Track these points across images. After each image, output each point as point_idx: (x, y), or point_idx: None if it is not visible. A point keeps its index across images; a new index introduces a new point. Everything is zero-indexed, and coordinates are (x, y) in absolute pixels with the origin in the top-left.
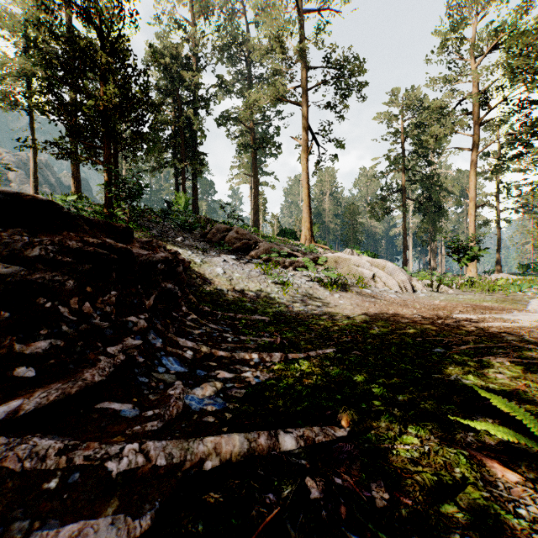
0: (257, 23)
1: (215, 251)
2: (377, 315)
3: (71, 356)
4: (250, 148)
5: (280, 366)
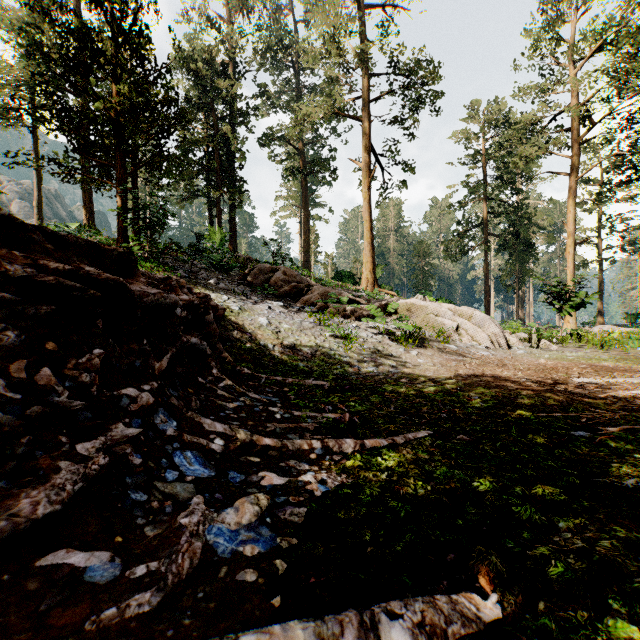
0: (308, 22)
1: (257, 297)
2: (471, 379)
3: (5, 465)
4: (299, 173)
5: (355, 462)
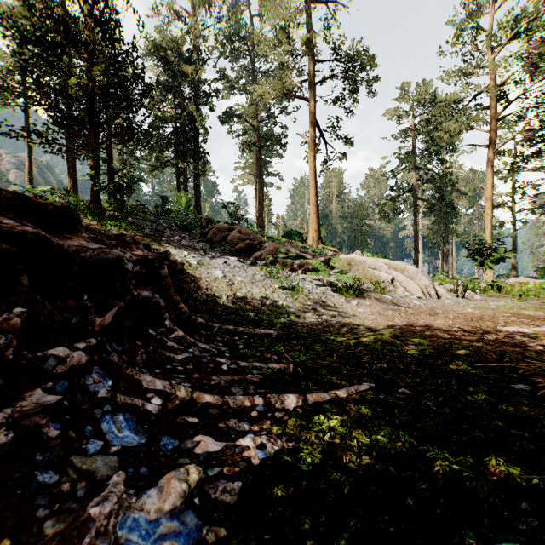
0: (262, 16)
1: (215, 252)
2: (407, 328)
3: None
4: (254, 146)
5: (297, 420)
